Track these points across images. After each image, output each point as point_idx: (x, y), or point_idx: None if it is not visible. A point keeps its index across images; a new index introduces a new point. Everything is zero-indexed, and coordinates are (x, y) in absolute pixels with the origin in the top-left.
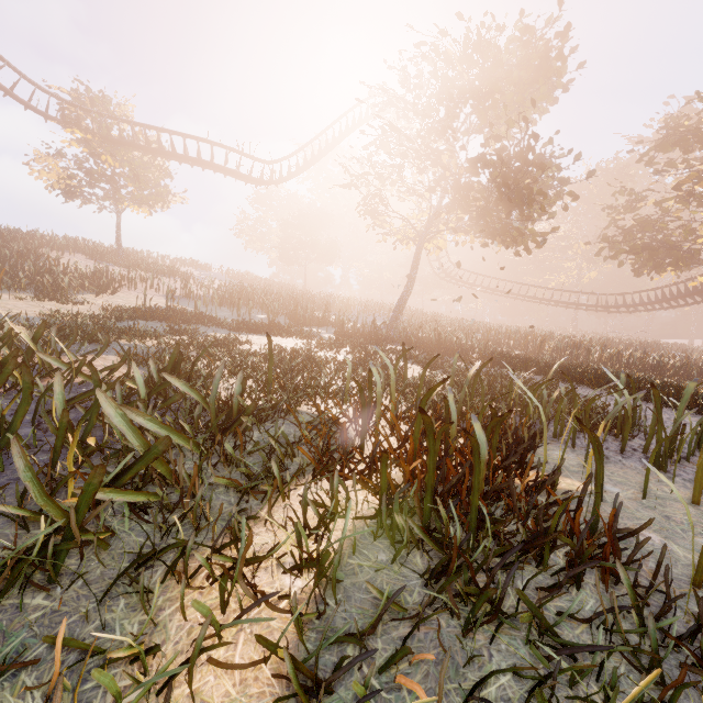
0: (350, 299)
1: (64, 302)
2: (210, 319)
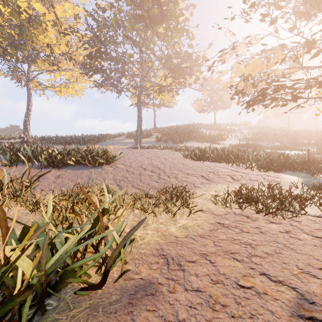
0: (320, 130)
1: (219, 144)
2: (261, 146)
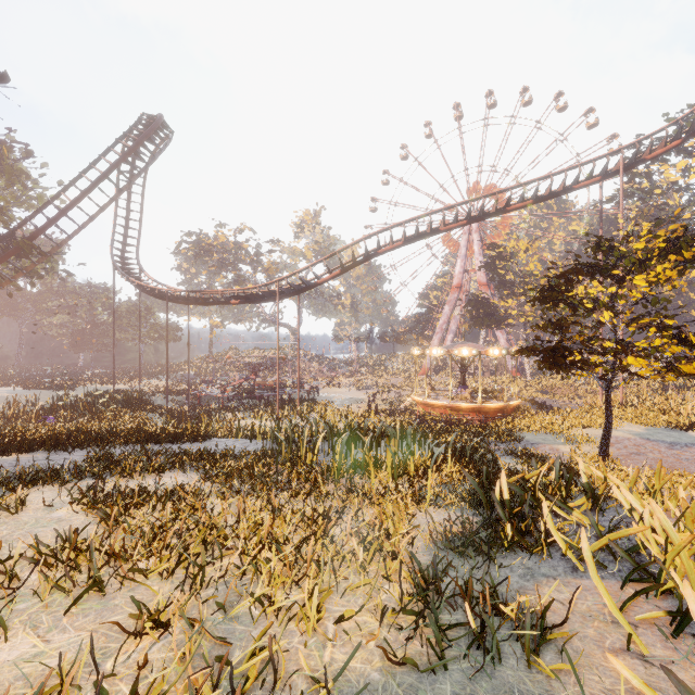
0: None
1: None
2: None
